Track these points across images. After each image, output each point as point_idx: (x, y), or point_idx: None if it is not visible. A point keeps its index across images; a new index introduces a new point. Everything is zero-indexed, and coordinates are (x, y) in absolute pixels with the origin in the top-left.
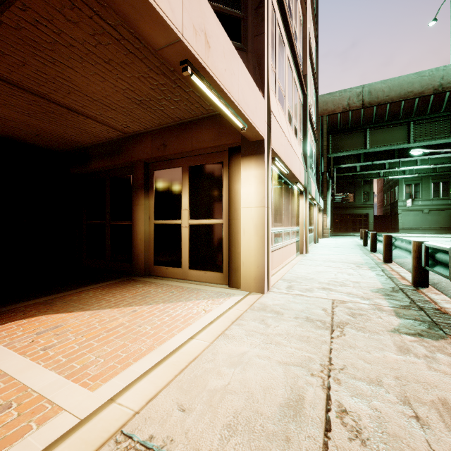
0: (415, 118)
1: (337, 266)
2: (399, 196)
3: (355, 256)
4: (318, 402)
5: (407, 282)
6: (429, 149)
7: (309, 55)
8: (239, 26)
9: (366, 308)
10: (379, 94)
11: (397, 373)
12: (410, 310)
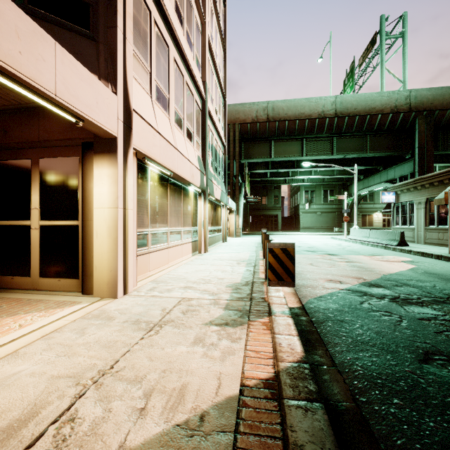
0: (307, 135)
1: (221, 264)
2: (300, 200)
3: (246, 253)
4: (51, 416)
5: (264, 275)
6: (318, 162)
7: (213, 63)
8: (87, 12)
9: (205, 303)
10: (280, 111)
11: (169, 366)
12: (241, 301)
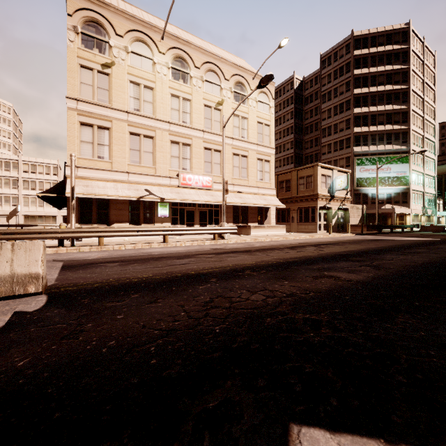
0: None
1: None
2: None
3: None
4: None
5: None
6: None
7: (427, 175)
8: (407, 201)
9: None
10: None
11: None
12: None
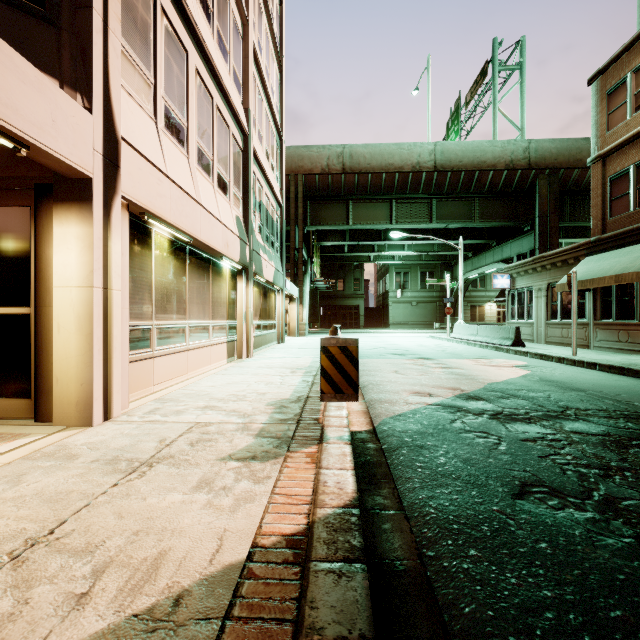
0: (397, 195)
1: (267, 373)
2: (390, 285)
3: (307, 358)
4: None
5: None
6: (413, 233)
7: (263, 84)
8: None
9: (229, 429)
10: (361, 159)
11: (147, 525)
12: (283, 425)
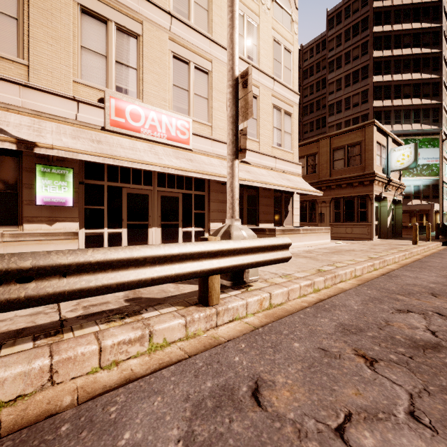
0: None
1: None
2: None
3: None
4: None
5: None
6: None
7: None
8: (438, 196)
9: None
10: None
11: None
12: None
